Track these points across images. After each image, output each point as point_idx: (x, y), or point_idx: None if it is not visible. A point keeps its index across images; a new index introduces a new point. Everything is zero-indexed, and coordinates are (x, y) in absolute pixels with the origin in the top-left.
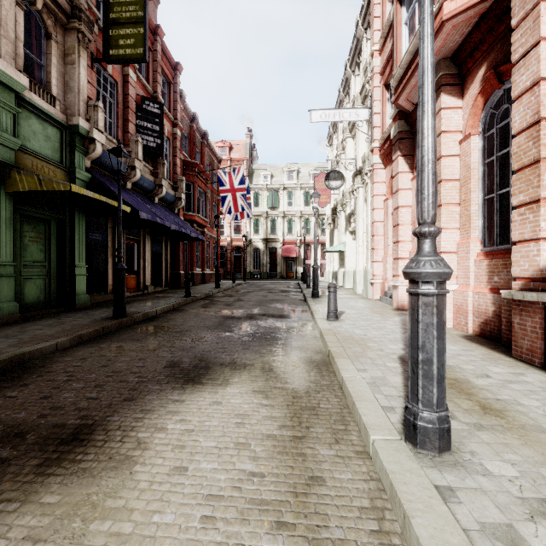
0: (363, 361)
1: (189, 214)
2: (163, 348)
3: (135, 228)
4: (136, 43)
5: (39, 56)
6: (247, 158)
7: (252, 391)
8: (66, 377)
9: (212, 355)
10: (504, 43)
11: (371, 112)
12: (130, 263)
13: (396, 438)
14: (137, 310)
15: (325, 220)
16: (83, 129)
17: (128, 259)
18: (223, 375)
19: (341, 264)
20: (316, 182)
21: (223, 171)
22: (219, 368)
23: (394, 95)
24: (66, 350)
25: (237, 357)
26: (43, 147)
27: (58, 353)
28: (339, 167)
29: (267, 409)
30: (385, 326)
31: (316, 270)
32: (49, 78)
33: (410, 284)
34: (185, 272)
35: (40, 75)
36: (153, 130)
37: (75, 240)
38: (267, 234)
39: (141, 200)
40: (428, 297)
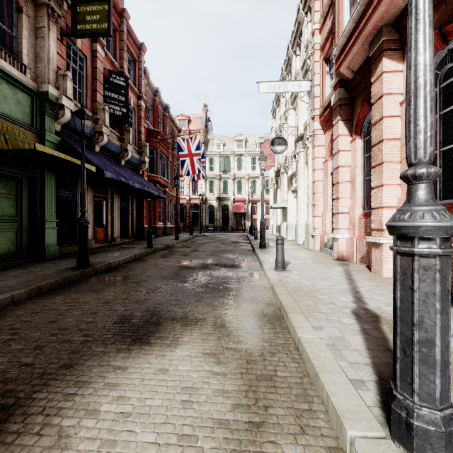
0: (316, 316)
1: (153, 175)
2: (117, 300)
3: (102, 186)
4: (102, 18)
5: (11, 28)
6: (203, 129)
7: (203, 353)
8: (8, 335)
9: (165, 308)
10: (450, 4)
11: (312, 84)
12: (99, 217)
13: (380, 434)
14: (101, 261)
15: (269, 181)
16: (52, 95)
17: (97, 214)
18: (173, 333)
19: (284, 218)
20: (262, 148)
21: (181, 139)
22: (170, 324)
23: (336, 63)
24: (23, 302)
25: (189, 310)
26: (14, 110)
27: (13, 306)
28: (282, 135)
29: (218, 379)
30: (330, 276)
31: (263, 223)
32: (20, 48)
33: (400, 241)
34: (149, 226)
35: (12, 45)
36: (119, 101)
37: (45, 196)
38: (220, 193)
39: (108, 161)
40: (428, 258)
